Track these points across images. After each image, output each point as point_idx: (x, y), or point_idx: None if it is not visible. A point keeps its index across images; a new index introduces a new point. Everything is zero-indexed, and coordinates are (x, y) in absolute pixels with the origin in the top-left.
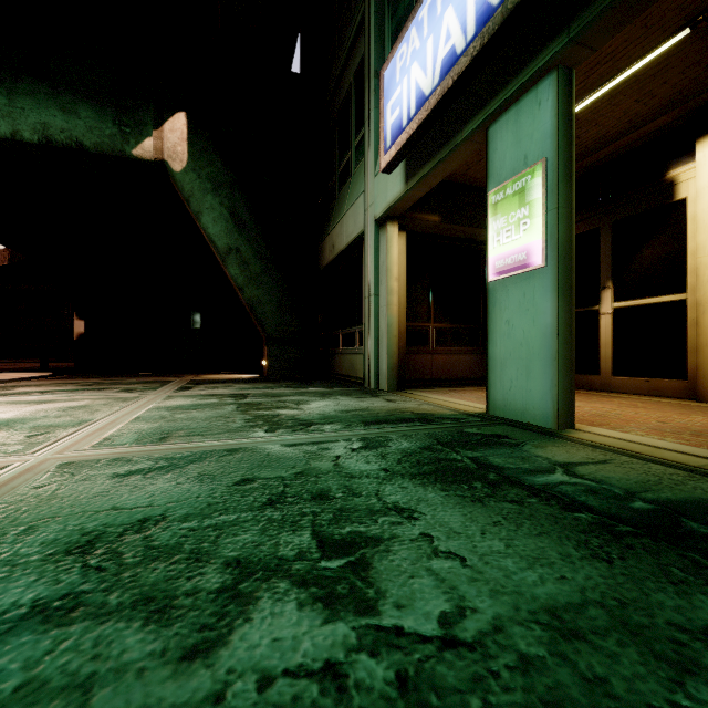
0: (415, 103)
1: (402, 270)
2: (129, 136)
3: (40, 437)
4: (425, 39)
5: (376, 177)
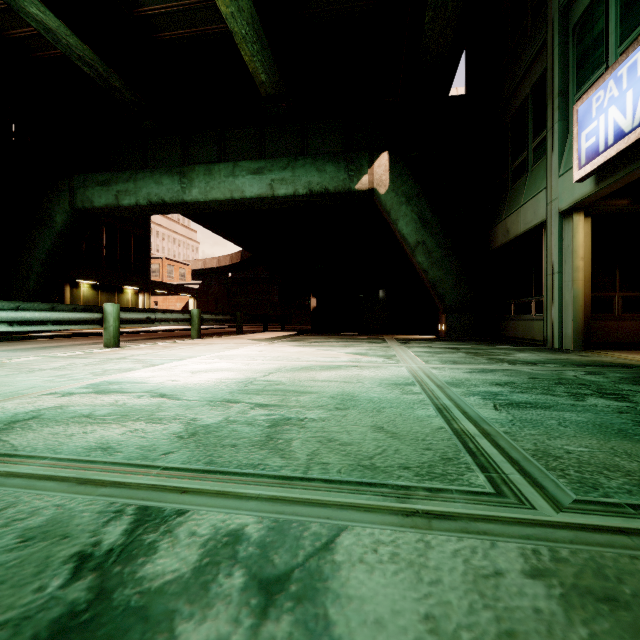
0: (613, 136)
1: (586, 250)
2: (353, 177)
3: (391, 359)
4: (624, 91)
5: (561, 178)
